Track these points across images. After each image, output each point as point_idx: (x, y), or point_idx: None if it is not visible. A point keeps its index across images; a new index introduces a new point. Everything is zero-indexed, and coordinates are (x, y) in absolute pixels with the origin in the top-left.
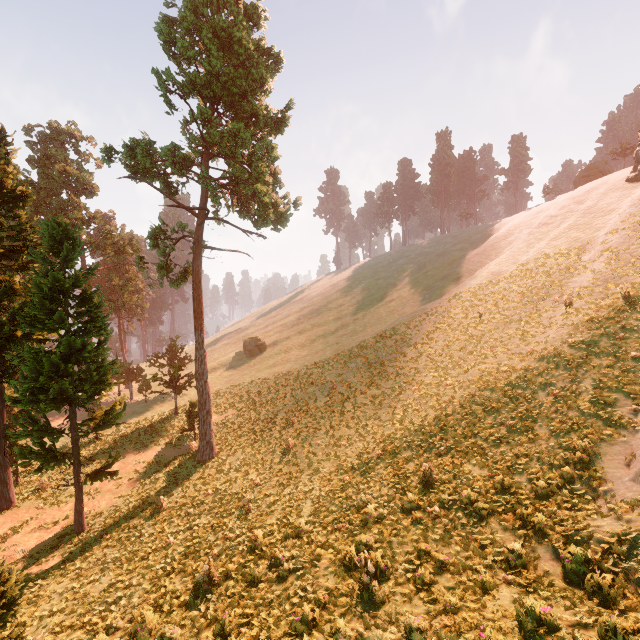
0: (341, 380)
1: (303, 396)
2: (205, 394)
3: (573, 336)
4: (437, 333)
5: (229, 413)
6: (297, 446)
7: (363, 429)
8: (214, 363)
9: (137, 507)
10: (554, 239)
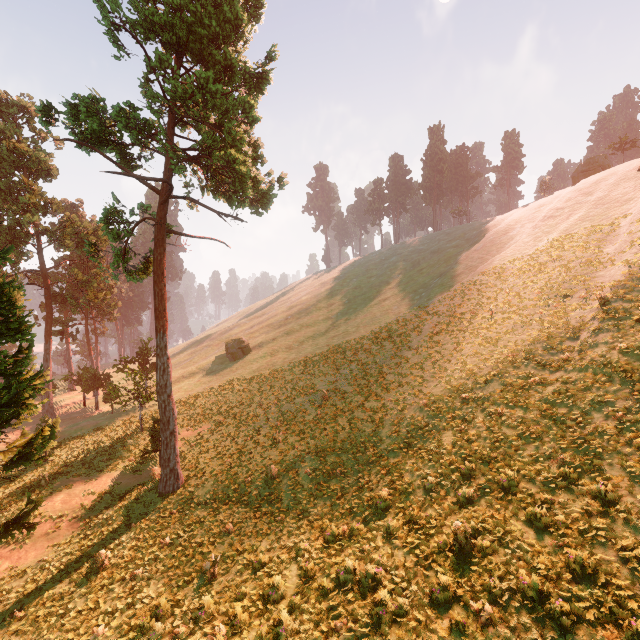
0: (333, 389)
1: (290, 408)
2: (168, 411)
3: (621, 340)
4: (443, 335)
5: (204, 427)
6: (281, 474)
7: (362, 453)
8: (193, 367)
9: (72, 563)
10: (566, 231)
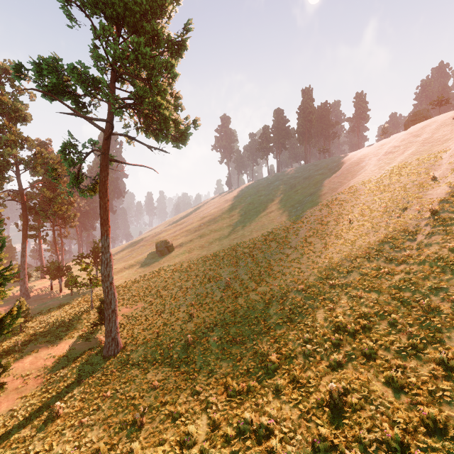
0: (234, 277)
1: (202, 291)
2: (110, 294)
3: (450, 241)
4: (314, 237)
5: (139, 306)
6: (195, 342)
7: (256, 326)
8: (132, 261)
9: (34, 412)
10: (402, 162)
